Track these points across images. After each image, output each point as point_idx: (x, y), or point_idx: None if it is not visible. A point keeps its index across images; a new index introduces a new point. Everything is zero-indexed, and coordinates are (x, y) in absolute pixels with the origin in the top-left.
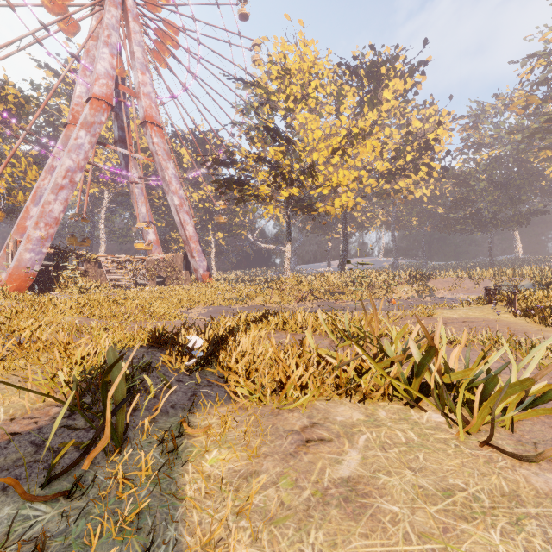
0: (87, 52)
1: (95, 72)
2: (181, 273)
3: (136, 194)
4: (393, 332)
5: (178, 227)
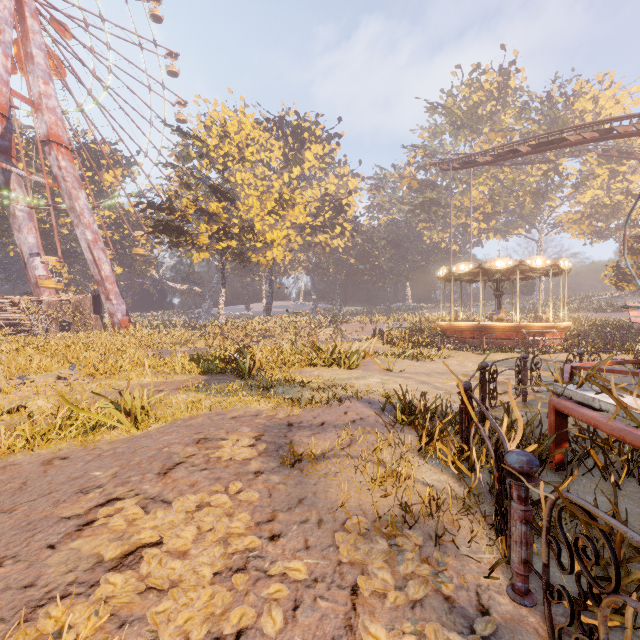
0: None
1: None
2: (90, 318)
3: (20, 219)
4: (323, 347)
5: (90, 265)
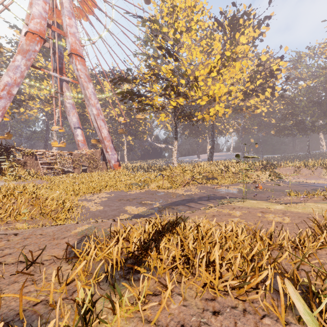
0: (30, 4)
1: (31, 14)
2: (99, 163)
3: (68, 108)
4: None
5: (97, 130)
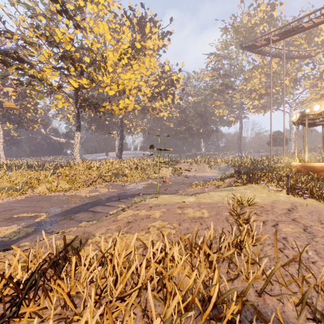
0: None
1: None
2: None
3: None
4: None
5: None
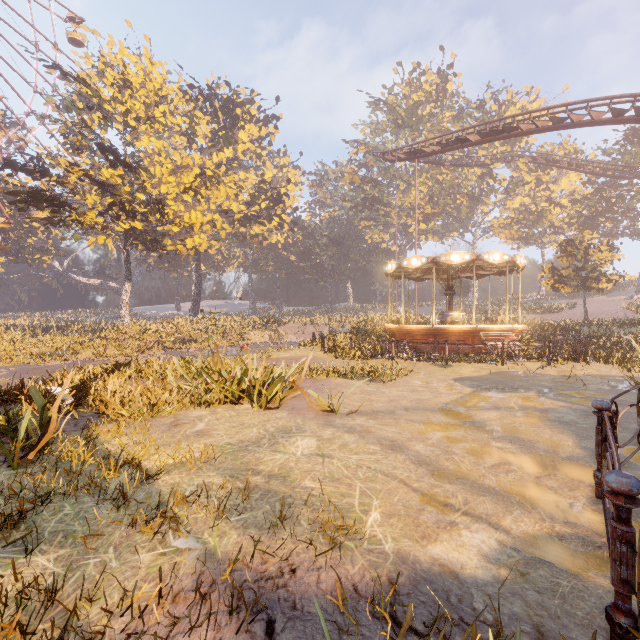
0: None
1: None
2: None
3: None
4: (232, 367)
5: None
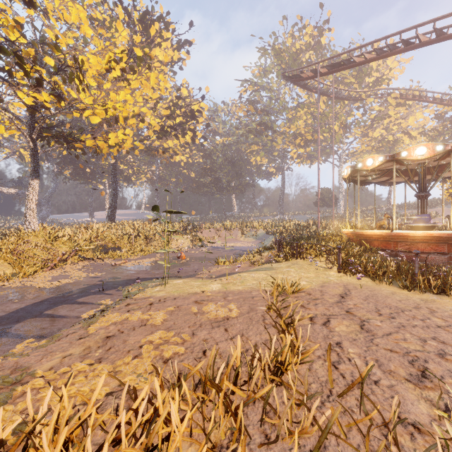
0: None
1: None
2: None
3: None
4: None
5: None
